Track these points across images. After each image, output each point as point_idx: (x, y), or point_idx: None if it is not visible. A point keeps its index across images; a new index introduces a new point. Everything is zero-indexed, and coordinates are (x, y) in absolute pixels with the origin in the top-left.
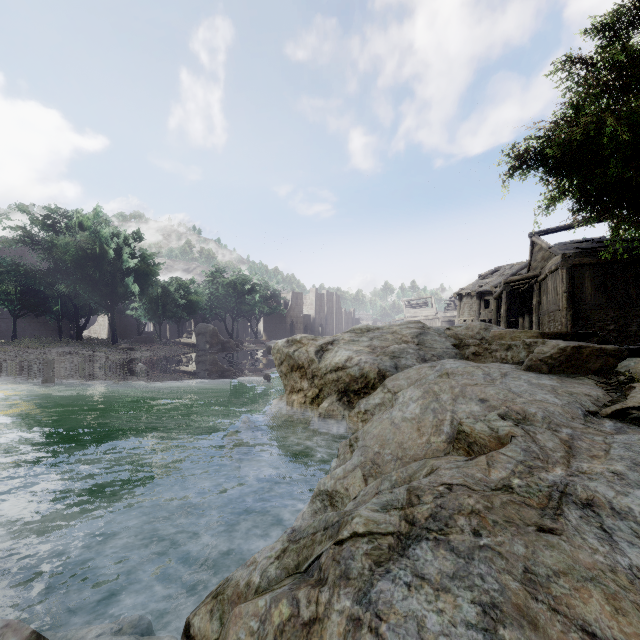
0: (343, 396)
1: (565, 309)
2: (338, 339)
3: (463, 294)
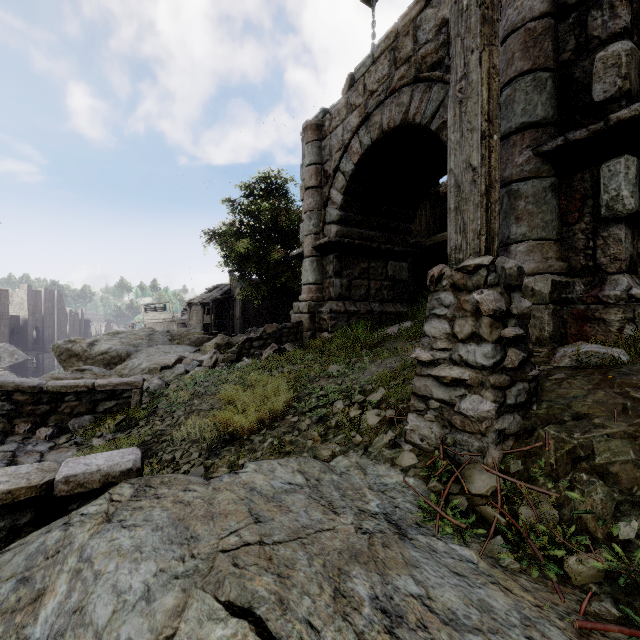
0: (107, 366)
1: (241, 318)
2: (100, 339)
3: (192, 303)
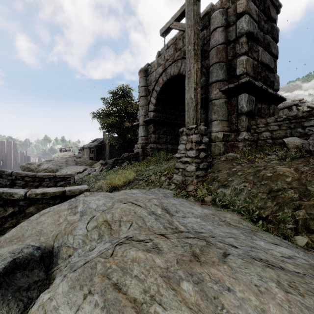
0: None
1: (109, 154)
2: (43, 163)
3: (84, 147)
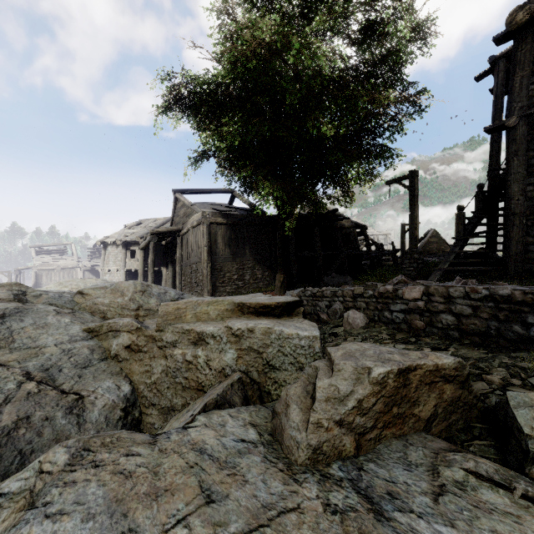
0: None
1: (206, 261)
2: None
3: (108, 242)
